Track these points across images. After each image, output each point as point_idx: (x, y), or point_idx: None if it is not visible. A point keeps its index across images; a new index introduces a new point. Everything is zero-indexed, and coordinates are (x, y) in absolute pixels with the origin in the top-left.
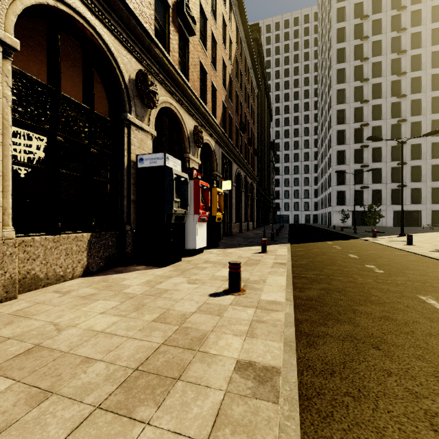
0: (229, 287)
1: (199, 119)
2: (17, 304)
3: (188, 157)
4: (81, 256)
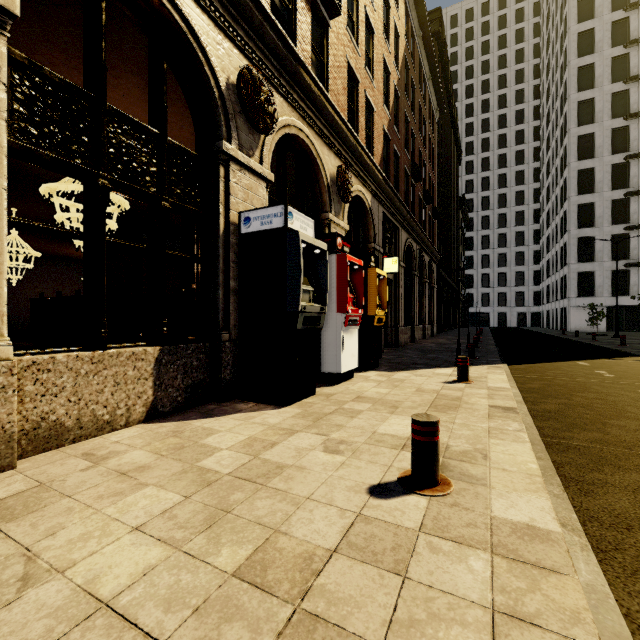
0: (412, 474)
1: (347, 157)
2: (6, 483)
3: (329, 219)
4: (142, 387)
